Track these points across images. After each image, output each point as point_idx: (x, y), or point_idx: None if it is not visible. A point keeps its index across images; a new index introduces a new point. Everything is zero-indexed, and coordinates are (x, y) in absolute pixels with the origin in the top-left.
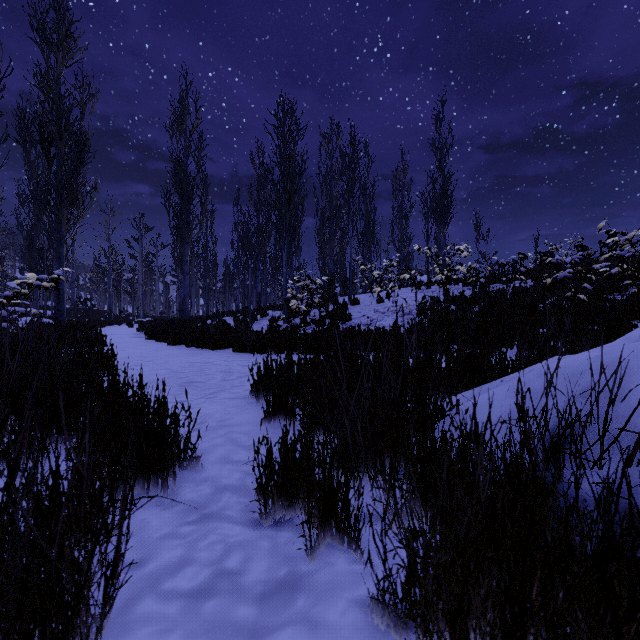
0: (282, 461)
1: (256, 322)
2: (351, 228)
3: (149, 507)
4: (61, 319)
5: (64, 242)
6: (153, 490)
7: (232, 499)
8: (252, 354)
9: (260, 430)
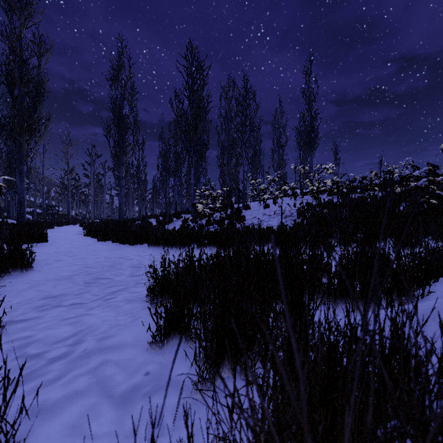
0: None
1: (172, 222)
2: (244, 152)
3: None
4: (22, 220)
5: (25, 161)
6: None
7: None
8: (164, 249)
9: None
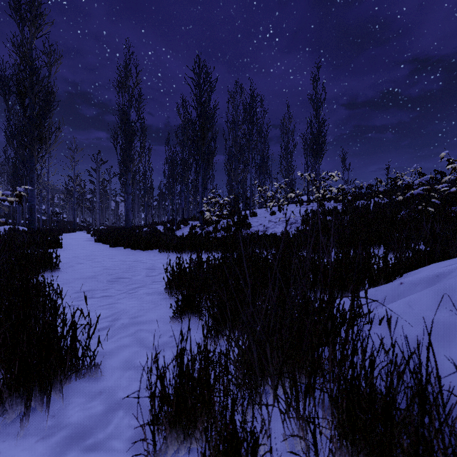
0: (177, 384)
1: (180, 229)
2: (251, 159)
3: (25, 435)
4: (33, 227)
5: (35, 169)
6: (38, 409)
7: (123, 421)
8: (173, 254)
9: (153, 346)
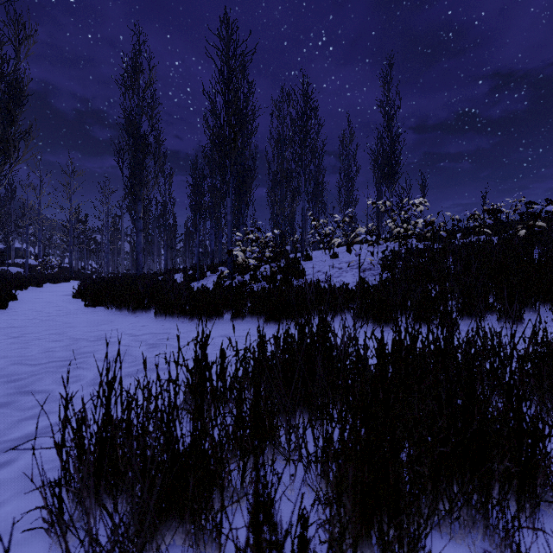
0: None
1: (205, 278)
2: (303, 181)
3: None
4: None
5: None
6: None
7: None
8: (179, 321)
9: None
